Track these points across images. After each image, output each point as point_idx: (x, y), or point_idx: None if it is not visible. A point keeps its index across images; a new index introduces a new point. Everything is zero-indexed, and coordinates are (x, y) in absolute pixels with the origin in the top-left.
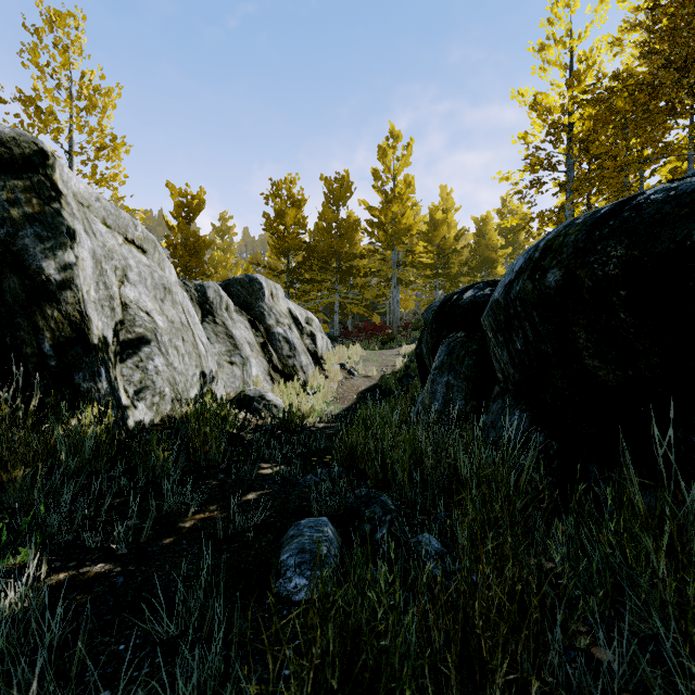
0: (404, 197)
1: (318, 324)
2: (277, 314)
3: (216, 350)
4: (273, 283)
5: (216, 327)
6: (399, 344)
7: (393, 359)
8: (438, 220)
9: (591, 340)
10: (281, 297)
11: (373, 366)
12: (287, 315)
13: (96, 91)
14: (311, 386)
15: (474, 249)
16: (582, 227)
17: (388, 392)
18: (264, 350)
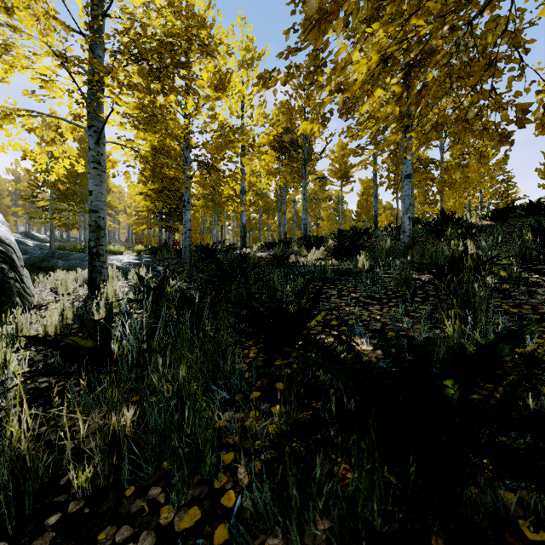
0: None
1: None
2: None
3: None
4: None
5: None
6: None
7: None
8: None
9: (27, 269)
10: None
11: None
12: None
13: None
14: None
15: None
16: (26, 259)
17: None
18: None
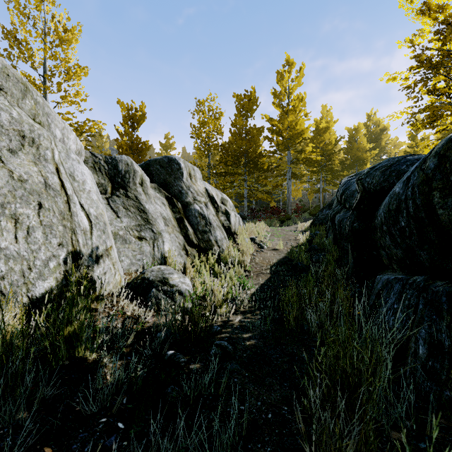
0: (297, 109)
1: (232, 204)
2: (194, 192)
3: (123, 224)
4: (191, 165)
5: (127, 201)
6: (293, 222)
7: (293, 234)
8: (322, 129)
9: None
10: (199, 178)
11: (277, 240)
12: (204, 194)
13: (66, 33)
14: (225, 259)
15: (347, 152)
16: None
17: (300, 267)
18: (180, 225)
